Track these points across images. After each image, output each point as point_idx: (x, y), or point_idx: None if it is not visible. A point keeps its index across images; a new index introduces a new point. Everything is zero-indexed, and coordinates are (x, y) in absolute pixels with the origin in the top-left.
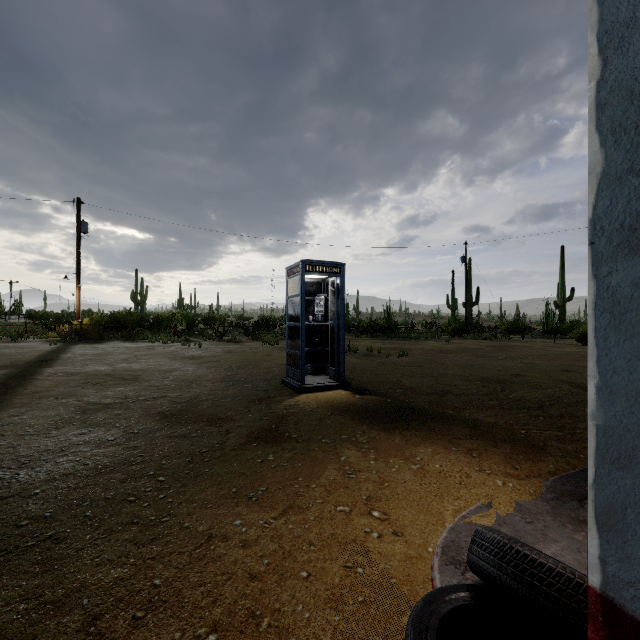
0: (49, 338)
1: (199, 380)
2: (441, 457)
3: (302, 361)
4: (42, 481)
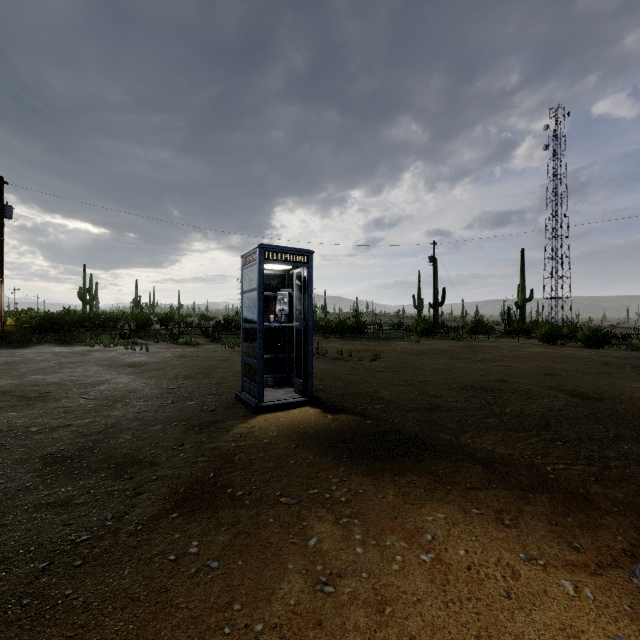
0: None
1: (128, 397)
2: (462, 531)
3: (259, 373)
4: None
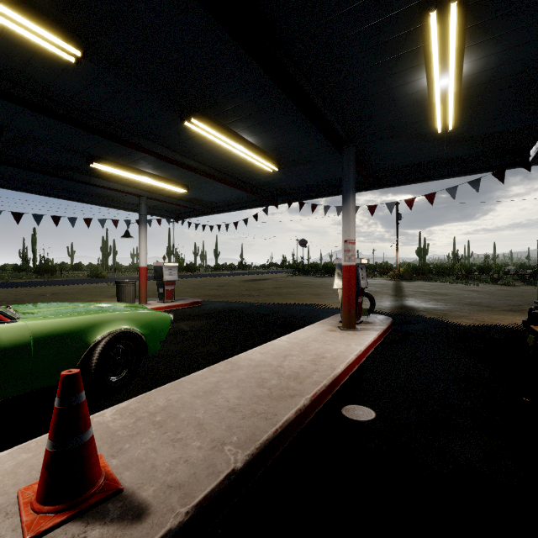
0: (384, 278)
1: (479, 298)
2: None
3: None
4: (438, 307)
